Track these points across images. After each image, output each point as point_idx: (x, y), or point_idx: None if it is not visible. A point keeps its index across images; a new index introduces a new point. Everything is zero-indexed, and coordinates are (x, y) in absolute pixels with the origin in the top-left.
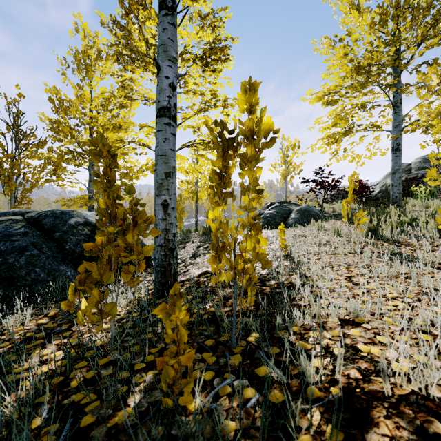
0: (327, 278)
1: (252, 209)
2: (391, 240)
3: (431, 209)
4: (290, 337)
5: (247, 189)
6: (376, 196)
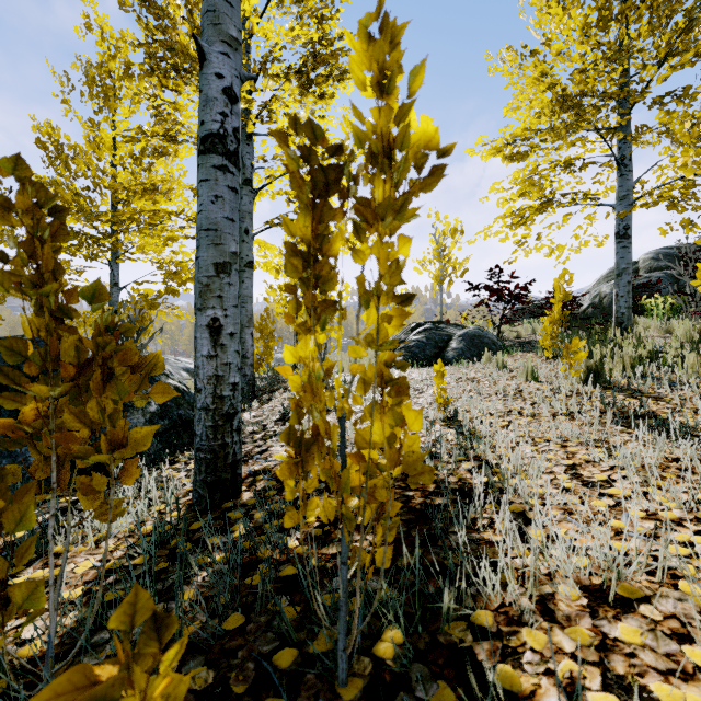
0: (534, 474)
1: (386, 342)
2: (626, 390)
3: (678, 334)
4: (476, 648)
5: (372, 292)
6: (585, 312)
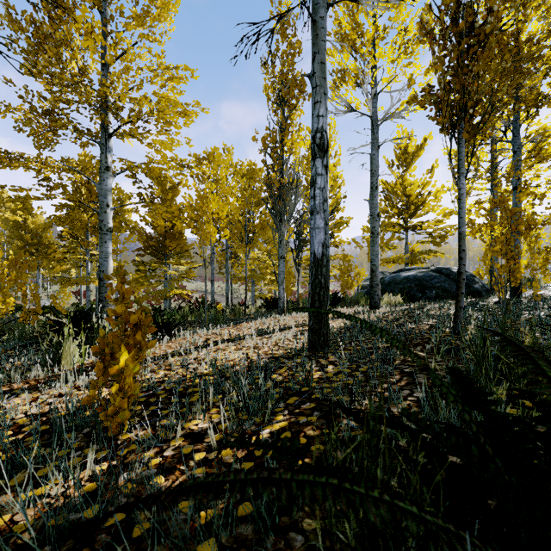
0: None
1: None
2: None
3: None
4: None
5: None
6: None
